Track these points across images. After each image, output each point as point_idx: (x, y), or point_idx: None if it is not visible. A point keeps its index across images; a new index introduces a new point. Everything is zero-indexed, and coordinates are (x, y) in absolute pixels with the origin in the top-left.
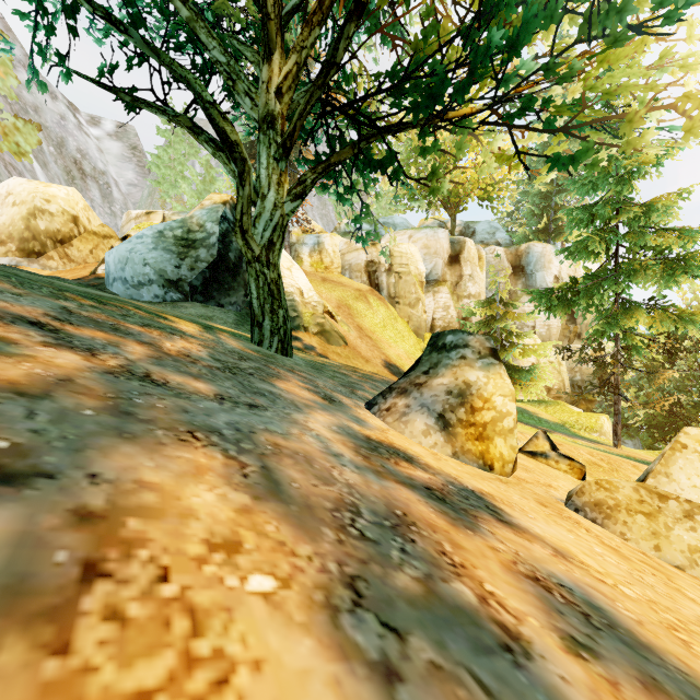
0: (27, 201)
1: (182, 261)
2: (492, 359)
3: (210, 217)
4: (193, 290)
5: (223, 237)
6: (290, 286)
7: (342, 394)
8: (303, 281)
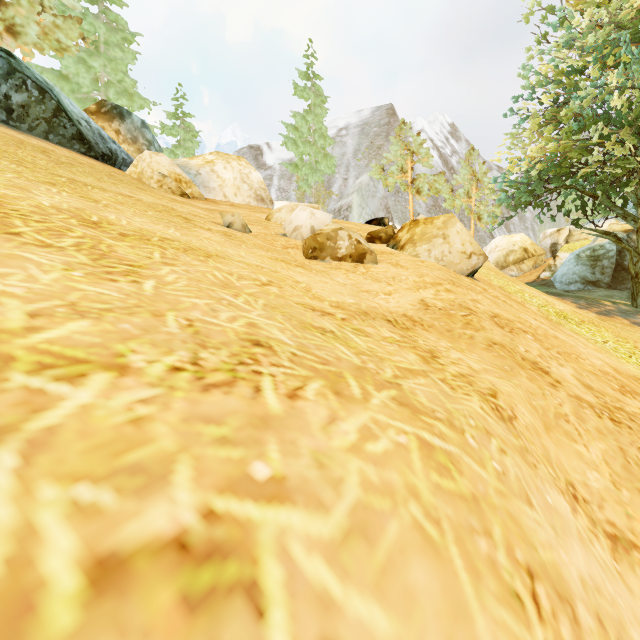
0: (505, 248)
1: (593, 270)
2: None
3: (610, 242)
4: (599, 283)
5: (619, 252)
6: None
7: None
8: None
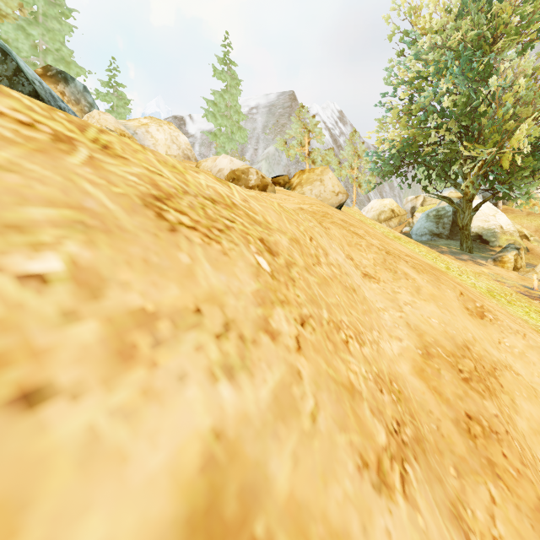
0: (378, 209)
1: (437, 225)
2: (513, 249)
3: (448, 205)
4: (441, 235)
5: (454, 212)
6: (492, 225)
7: (480, 259)
8: (503, 221)
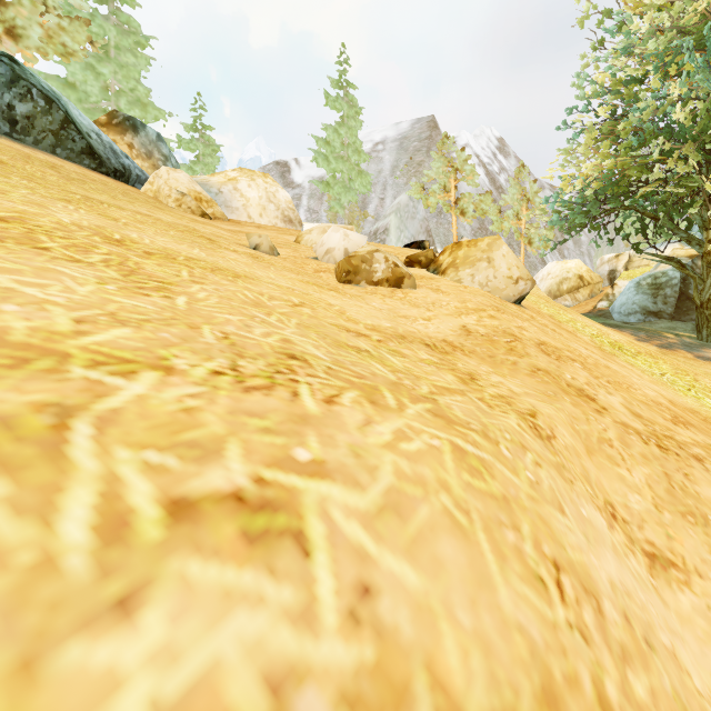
0: (558, 275)
1: (654, 299)
2: None
3: (673, 269)
4: (661, 313)
5: (683, 279)
6: None
7: None
8: None
